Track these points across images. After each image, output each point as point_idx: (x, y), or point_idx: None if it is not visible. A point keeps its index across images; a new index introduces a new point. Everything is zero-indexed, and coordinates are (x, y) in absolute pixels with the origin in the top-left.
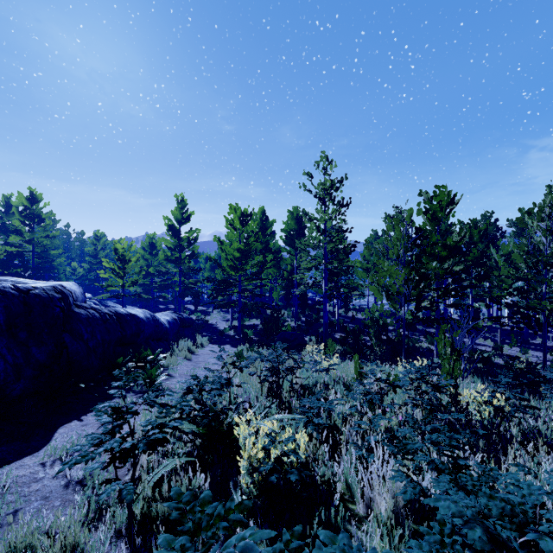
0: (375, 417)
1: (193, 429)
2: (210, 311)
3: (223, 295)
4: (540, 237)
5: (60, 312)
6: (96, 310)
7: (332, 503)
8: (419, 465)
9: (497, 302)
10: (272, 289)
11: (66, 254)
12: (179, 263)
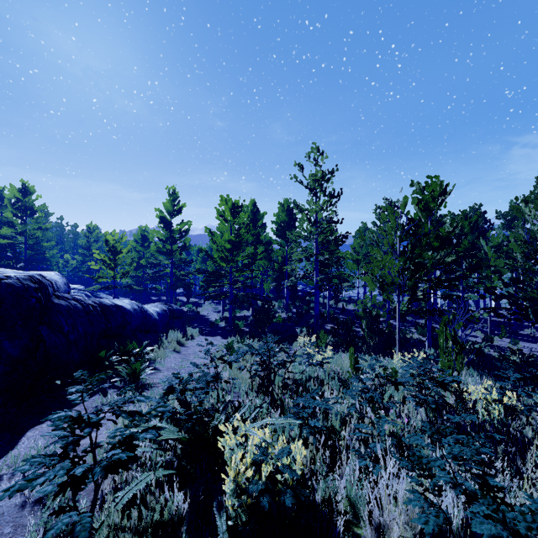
0: (379, 420)
1: (175, 433)
2: (202, 302)
3: (214, 286)
4: (537, 226)
5: (36, 303)
6: (78, 301)
7: (335, 530)
8: (437, 483)
9: (492, 293)
10: (263, 281)
11: (59, 246)
12: (170, 254)
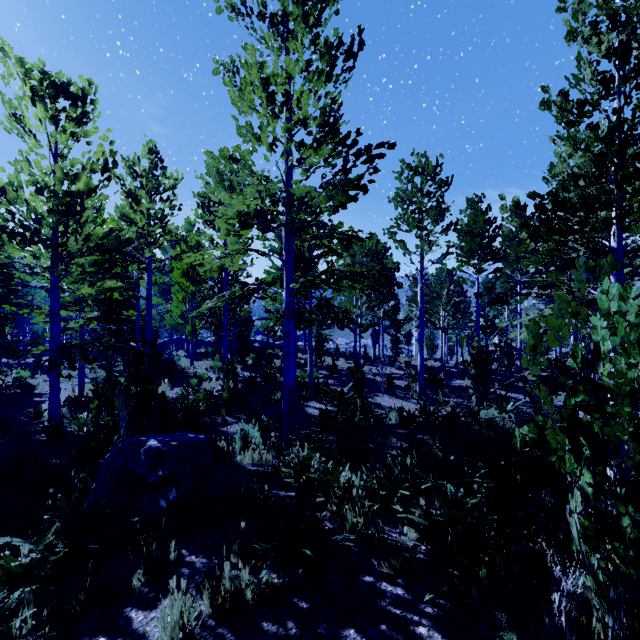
0: None
1: None
2: (66, 366)
3: None
4: None
5: None
6: None
7: None
8: None
9: None
10: None
11: None
12: None
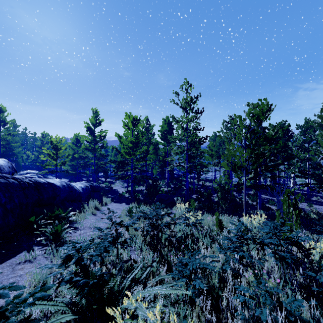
0: (258, 284)
1: (74, 295)
2: (114, 181)
3: (121, 170)
4: None
5: None
6: (16, 180)
7: None
8: None
9: (304, 174)
10: (153, 168)
11: (23, 146)
12: (94, 151)
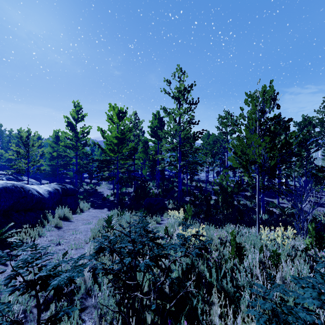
0: None
1: None
2: (100, 183)
3: (104, 170)
4: None
5: None
6: None
7: None
8: None
9: (323, 172)
10: (142, 168)
11: None
12: (75, 149)
